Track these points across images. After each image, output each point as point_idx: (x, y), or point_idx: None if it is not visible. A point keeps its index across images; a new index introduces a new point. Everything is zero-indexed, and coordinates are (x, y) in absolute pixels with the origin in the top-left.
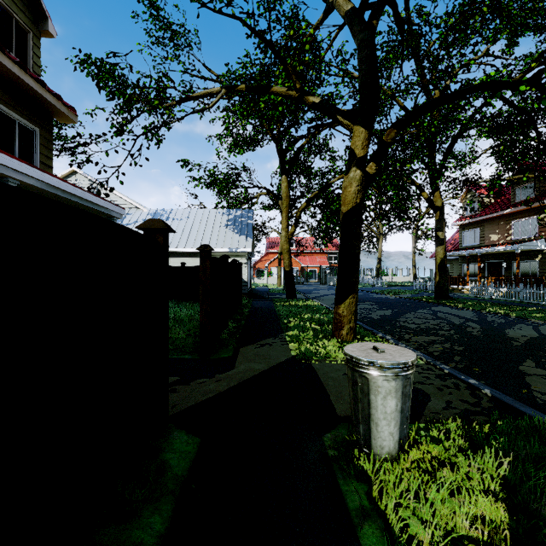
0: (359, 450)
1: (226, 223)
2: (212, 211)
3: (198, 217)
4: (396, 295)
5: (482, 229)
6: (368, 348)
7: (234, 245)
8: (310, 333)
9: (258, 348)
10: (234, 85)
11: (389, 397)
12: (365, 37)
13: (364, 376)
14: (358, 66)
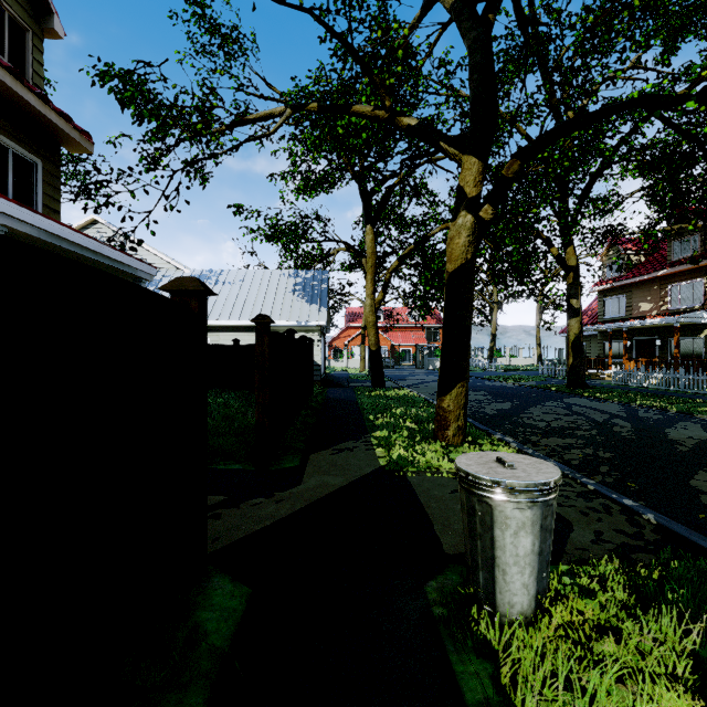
0: (478, 608)
1: (293, 289)
2: (275, 272)
3: (256, 281)
4: (516, 383)
5: (629, 295)
6: (489, 460)
7: (303, 317)
8: (405, 433)
9: (335, 455)
10: (302, 104)
11: (522, 532)
12: (478, 36)
13: (486, 502)
14: (469, 76)
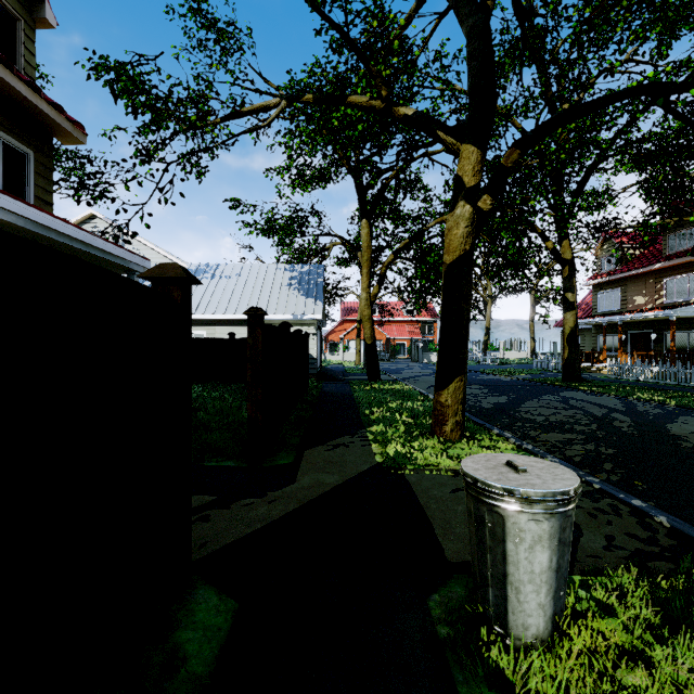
0: (487, 628)
1: (289, 282)
2: (271, 266)
3: (252, 275)
4: (511, 376)
5: (624, 289)
6: (498, 464)
7: (299, 310)
8: (401, 428)
9: (330, 451)
10: (297, 95)
11: (538, 547)
12: (477, 22)
13: (497, 512)
14: (467, 63)
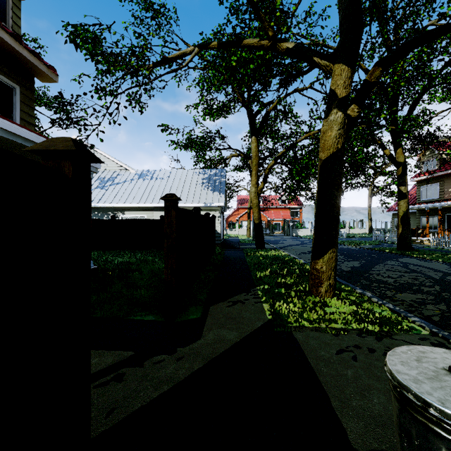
0: None
1: (202, 181)
2: (190, 171)
3: (177, 177)
4: (357, 246)
5: (441, 183)
6: (437, 369)
7: (208, 200)
8: (284, 287)
9: (230, 307)
10: (206, 43)
11: None
12: None
13: None
14: None
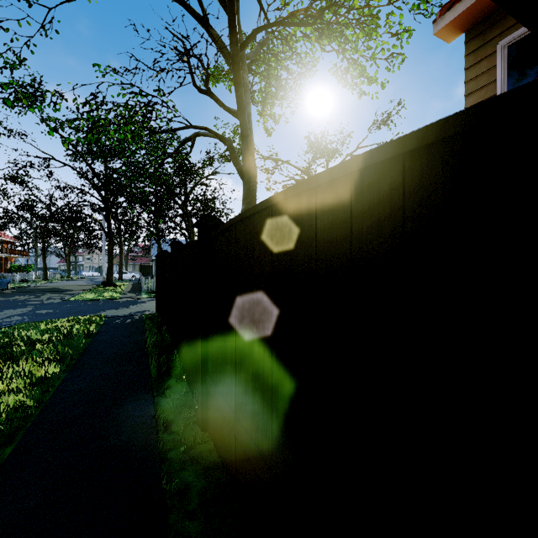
0: None
1: None
2: None
3: None
4: None
5: None
6: None
7: None
8: None
9: None
10: None
11: None
12: None
13: None
14: None
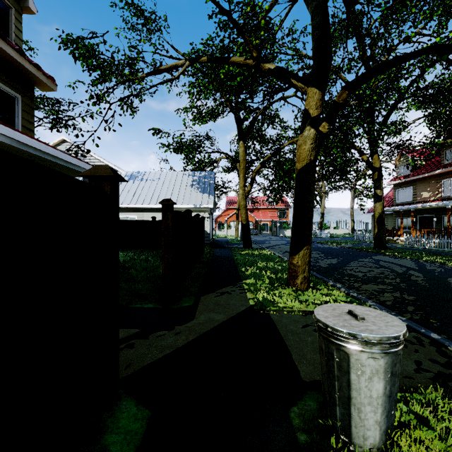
0: (335, 436)
1: (191, 183)
2: (180, 173)
3: (167, 178)
4: (338, 245)
5: (414, 187)
6: (342, 312)
7: (198, 202)
8: (266, 281)
9: (218, 297)
10: (197, 58)
11: (375, 378)
12: (319, 4)
13: (343, 351)
14: (312, 32)
